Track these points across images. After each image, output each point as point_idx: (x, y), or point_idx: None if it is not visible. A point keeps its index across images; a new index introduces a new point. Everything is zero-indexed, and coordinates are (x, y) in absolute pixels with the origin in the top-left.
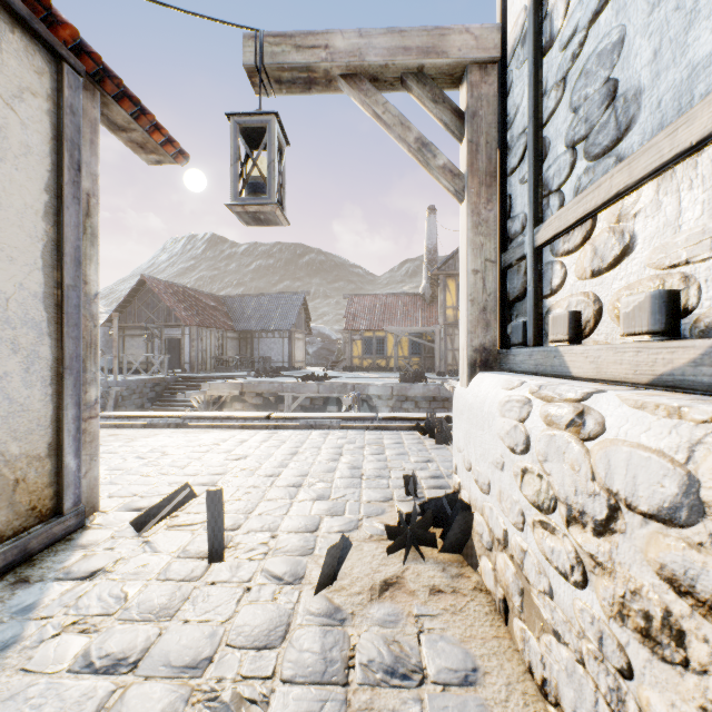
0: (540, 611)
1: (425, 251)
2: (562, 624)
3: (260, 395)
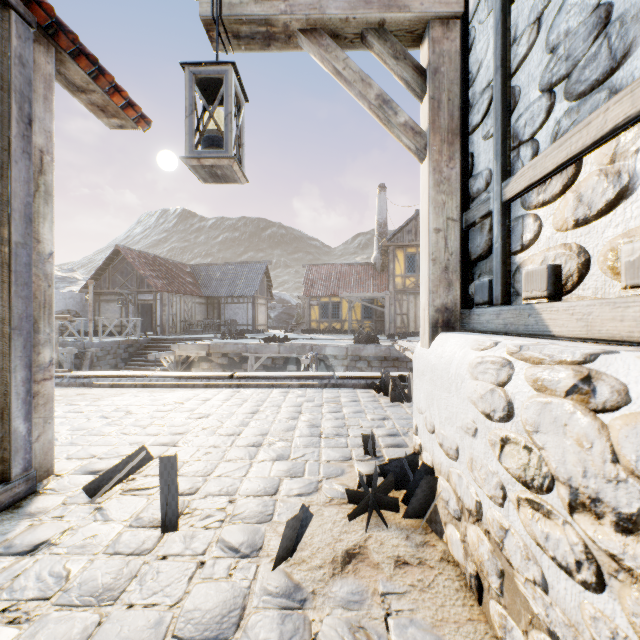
0: (528, 602)
1: (376, 225)
2: (562, 627)
3: (226, 355)
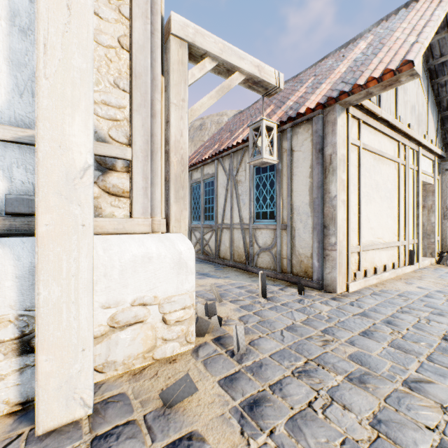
0: None
1: None
2: None
3: None
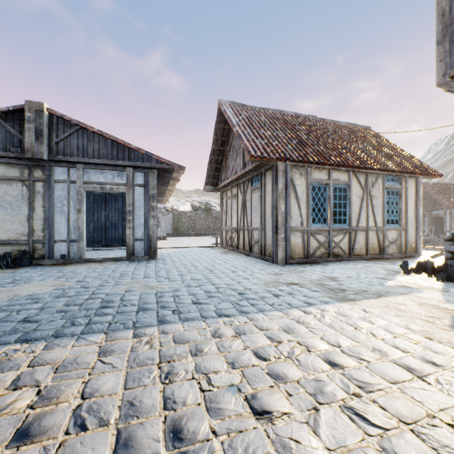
0: None
1: None
2: None
3: None
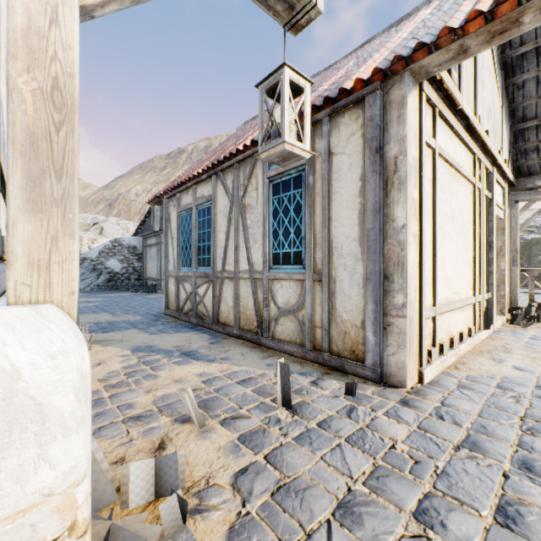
0: None
1: None
2: None
3: None
